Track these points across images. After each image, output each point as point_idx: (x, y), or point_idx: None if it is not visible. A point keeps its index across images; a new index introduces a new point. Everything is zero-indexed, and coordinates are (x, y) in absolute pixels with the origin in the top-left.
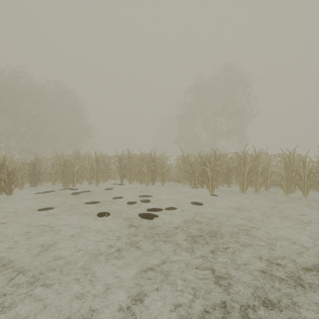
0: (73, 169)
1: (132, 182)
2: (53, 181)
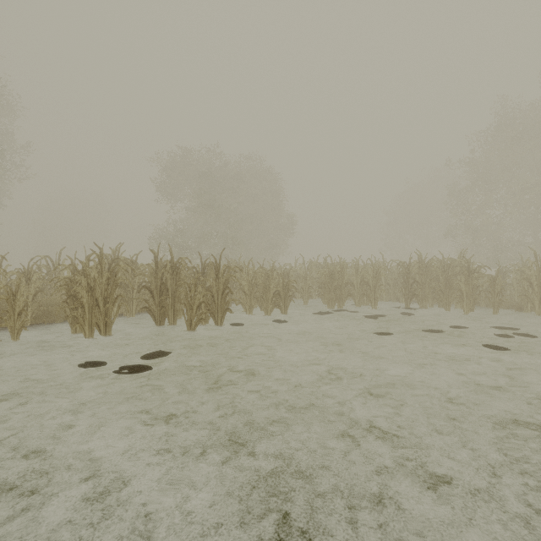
0: (339, 283)
1: (426, 305)
2: (304, 299)
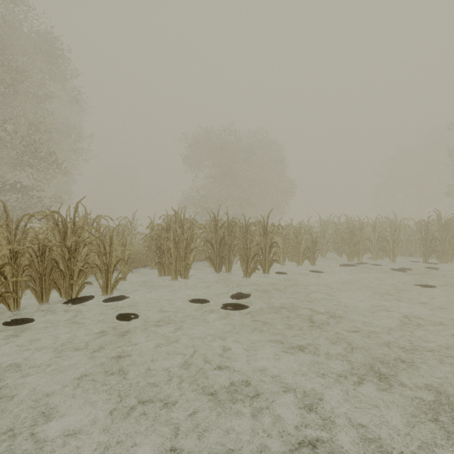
0: (358, 239)
1: (446, 260)
2: (322, 253)
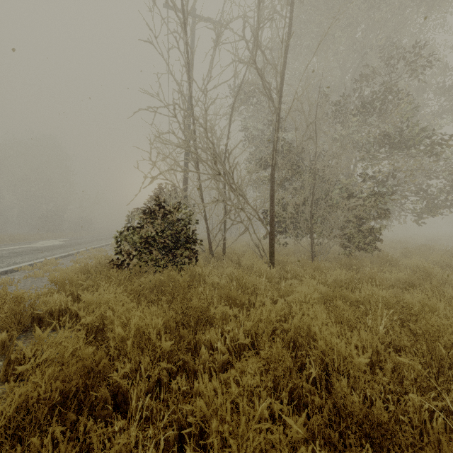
0: None
1: None
2: None
